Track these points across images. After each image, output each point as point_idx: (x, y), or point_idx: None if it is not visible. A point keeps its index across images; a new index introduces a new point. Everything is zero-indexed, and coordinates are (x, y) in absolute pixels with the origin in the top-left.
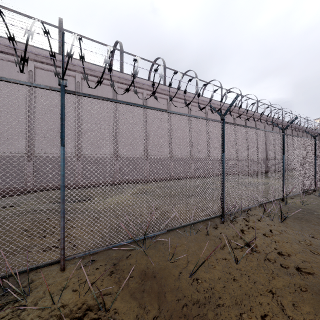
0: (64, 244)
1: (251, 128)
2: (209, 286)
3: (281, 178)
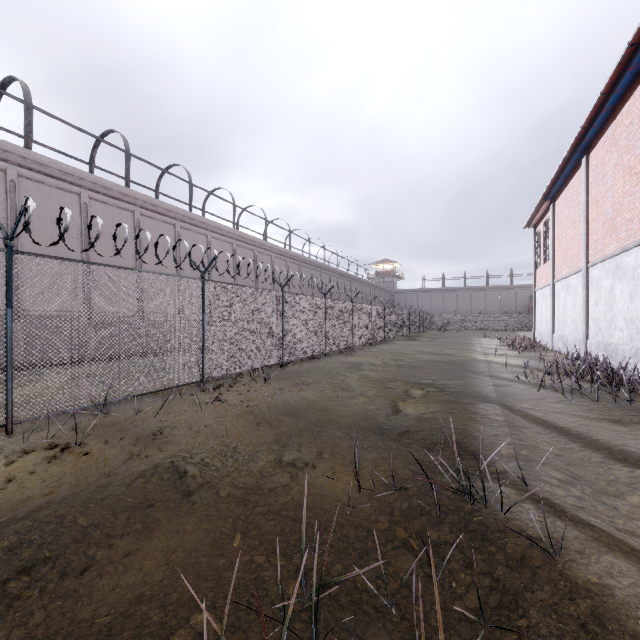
0: (12, 407)
1: (240, 286)
2: (171, 422)
3: (280, 341)
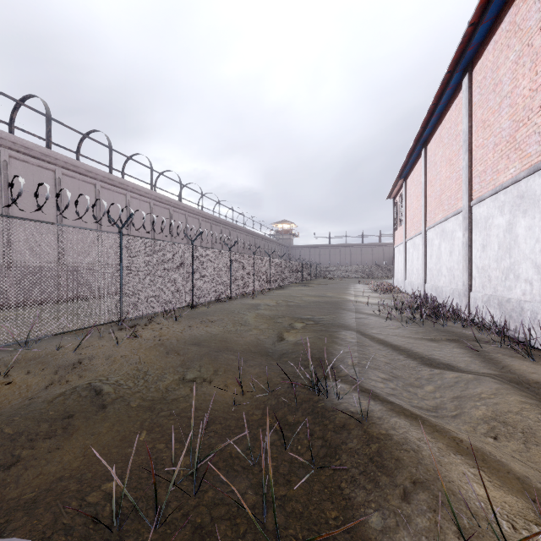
0: None
1: (154, 240)
2: (90, 354)
3: (191, 286)
